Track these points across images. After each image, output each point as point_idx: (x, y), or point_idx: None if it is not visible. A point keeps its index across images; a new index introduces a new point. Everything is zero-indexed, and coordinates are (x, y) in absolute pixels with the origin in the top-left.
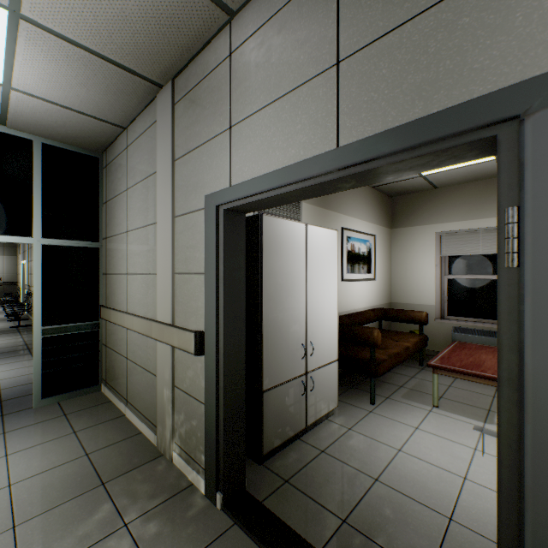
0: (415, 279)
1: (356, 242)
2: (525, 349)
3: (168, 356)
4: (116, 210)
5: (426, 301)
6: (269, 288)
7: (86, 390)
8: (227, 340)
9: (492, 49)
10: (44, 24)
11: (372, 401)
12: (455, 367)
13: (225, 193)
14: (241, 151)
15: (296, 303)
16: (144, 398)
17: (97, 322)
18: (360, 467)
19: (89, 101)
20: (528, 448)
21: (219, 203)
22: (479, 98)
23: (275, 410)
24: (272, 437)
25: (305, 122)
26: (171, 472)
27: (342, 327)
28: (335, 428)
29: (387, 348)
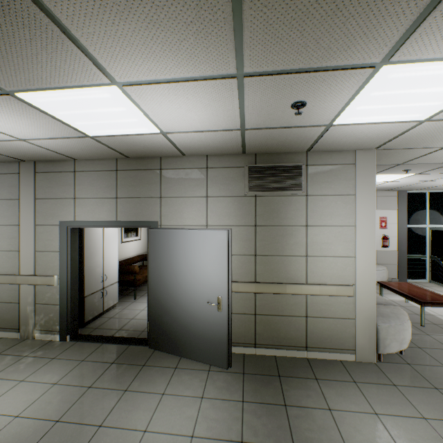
0: None
1: None
2: (149, 266)
3: (31, 290)
4: None
5: None
6: (87, 254)
7: None
8: (72, 277)
9: (147, 212)
10: None
11: (135, 297)
12: None
13: (73, 222)
14: (80, 209)
15: (99, 259)
16: (4, 318)
17: None
18: (127, 317)
19: None
20: (149, 282)
21: (69, 225)
22: (145, 221)
23: (90, 304)
24: (89, 315)
25: (107, 209)
26: (37, 341)
27: (121, 266)
28: (117, 310)
29: (144, 274)
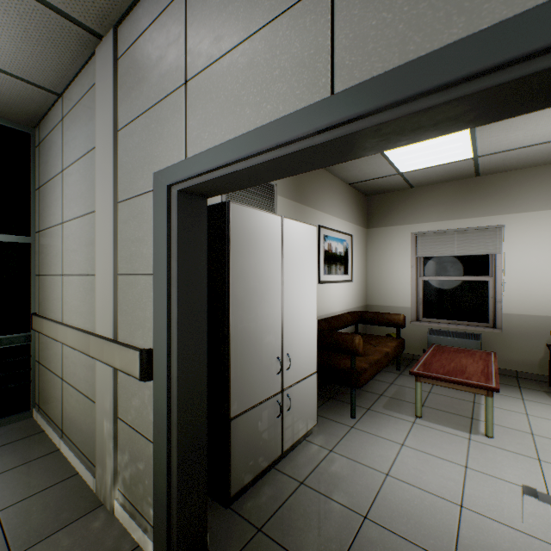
0: (391, 281)
1: (333, 242)
2: None
3: (108, 379)
4: (50, 196)
5: (402, 303)
6: (238, 292)
7: (13, 417)
8: (182, 361)
9: None
10: None
11: (353, 414)
12: (439, 375)
13: (179, 168)
14: (199, 113)
15: (271, 309)
16: (81, 430)
17: (27, 334)
18: (346, 502)
19: (3, 51)
20: None
21: (171, 182)
22: None
23: (245, 440)
24: (242, 472)
25: (285, 64)
26: (111, 530)
27: (320, 334)
28: (314, 451)
29: (367, 355)
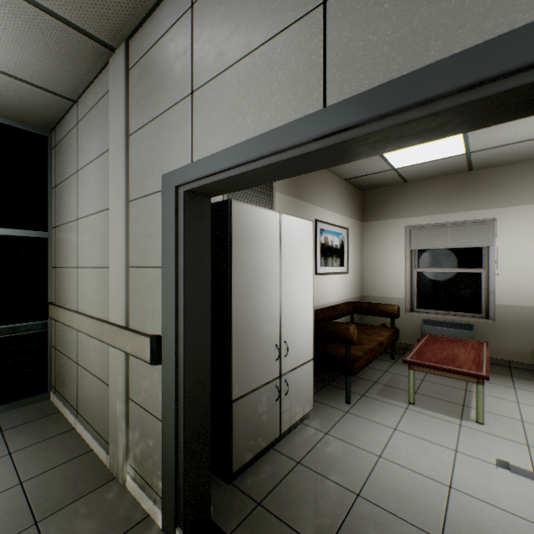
0: (386, 272)
1: (329, 235)
2: None
3: (121, 363)
4: (65, 195)
5: (397, 294)
6: (239, 283)
7: (32, 399)
8: (188, 346)
9: None
10: None
11: (348, 400)
12: (431, 363)
13: (186, 170)
14: (204, 121)
15: (270, 300)
16: (95, 410)
17: (45, 321)
18: (340, 481)
19: (26, 64)
20: None
21: (179, 183)
22: (528, 25)
23: (246, 421)
24: (243, 451)
25: (282, 79)
26: (123, 500)
27: (316, 323)
28: (311, 433)
29: (361, 344)
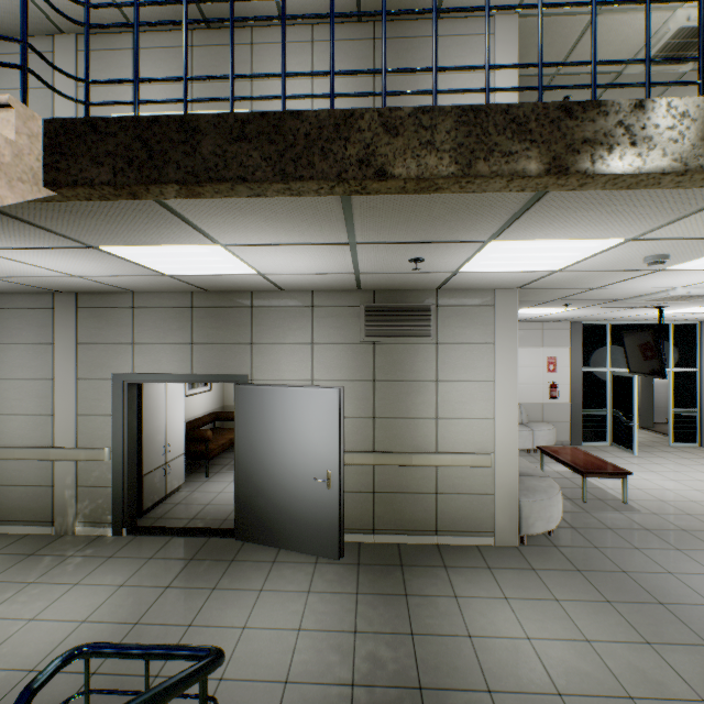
0: None
1: None
2: (236, 434)
3: (71, 468)
4: None
5: None
6: (146, 417)
7: None
8: (130, 449)
9: (233, 362)
10: (5, 280)
11: (208, 475)
12: None
13: (131, 376)
14: (141, 358)
15: (161, 422)
16: (31, 508)
17: None
18: (200, 503)
19: None
20: (237, 454)
21: (126, 380)
22: (231, 374)
23: (150, 486)
24: (148, 501)
25: (179, 358)
26: (81, 537)
27: (187, 432)
28: (184, 493)
29: (218, 441)
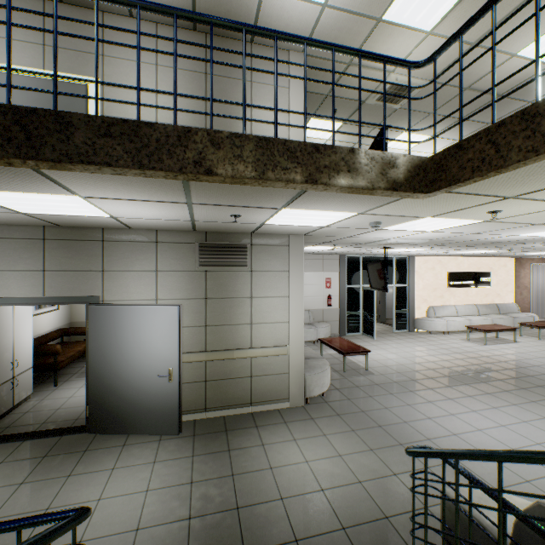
0: None
1: None
2: (89, 346)
3: None
4: None
5: None
6: None
7: None
8: None
9: (86, 286)
10: None
11: (57, 384)
12: None
13: None
14: None
15: (8, 341)
16: None
17: None
18: (51, 409)
19: None
20: (89, 363)
21: None
22: (83, 296)
23: None
24: None
25: (30, 283)
26: None
27: (35, 348)
28: (33, 403)
29: (67, 354)
